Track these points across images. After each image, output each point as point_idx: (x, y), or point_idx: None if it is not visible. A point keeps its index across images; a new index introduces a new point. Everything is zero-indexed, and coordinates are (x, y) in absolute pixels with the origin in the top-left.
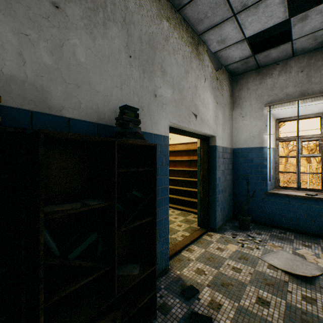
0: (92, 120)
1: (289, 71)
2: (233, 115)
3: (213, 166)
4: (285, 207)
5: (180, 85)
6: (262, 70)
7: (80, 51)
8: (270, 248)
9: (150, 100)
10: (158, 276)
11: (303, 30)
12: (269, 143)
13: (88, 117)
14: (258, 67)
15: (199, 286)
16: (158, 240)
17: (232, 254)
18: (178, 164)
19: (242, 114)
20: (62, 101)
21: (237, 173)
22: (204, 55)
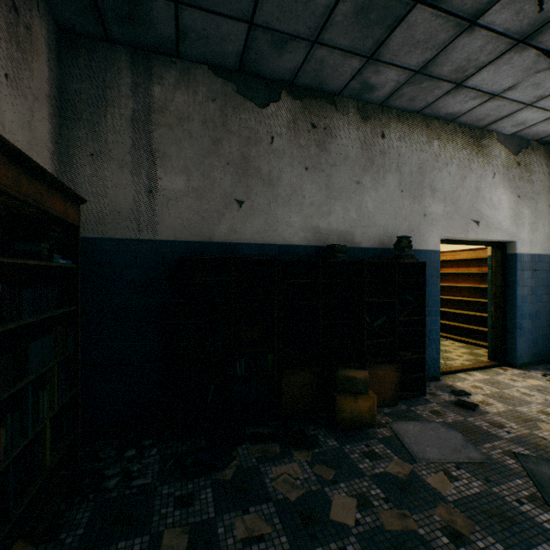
0: (376, 247)
1: None
2: None
3: (511, 281)
4: None
5: (454, 195)
6: None
7: (369, 204)
8: None
9: (419, 221)
10: (427, 380)
11: None
12: None
13: (373, 245)
14: None
15: (472, 393)
16: (427, 347)
17: (530, 386)
18: (461, 279)
19: None
20: (360, 238)
21: None
22: (492, 145)
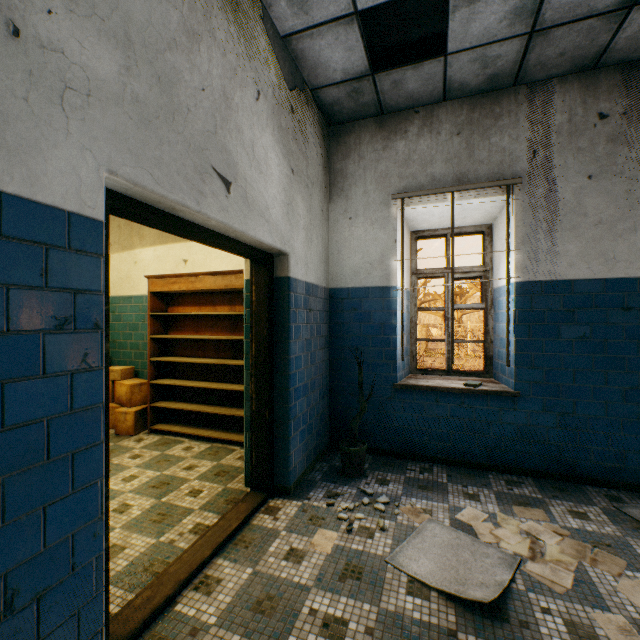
0: None
1: (437, 131)
2: (331, 213)
3: (282, 330)
4: (431, 413)
5: (165, 62)
6: (389, 120)
7: None
8: (408, 521)
9: None
10: None
11: (468, 30)
12: (401, 278)
13: None
14: (380, 111)
15: None
16: None
17: (326, 564)
18: (206, 326)
19: (349, 212)
20: None
21: (340, 345)
22: (256, 25)
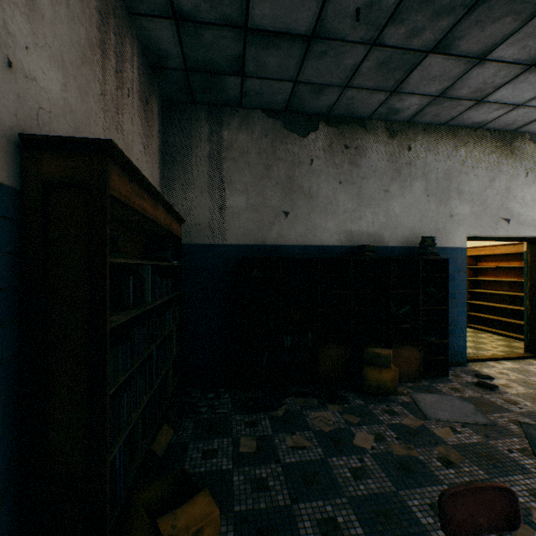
0: (402, 246)
1: None
2: None
3: None
4: None
5: (482, 196)
6: None
7: (396, 208)
8: None
9: (445, 221)
10: (454, 365)
11: None
12: None
13: (400, 244)
14: None
15: (496, 377)
16: (454, 335)
17: None
18: (501, 273)
19: None
20: (388, 239)
21: None
22: (524, 146)
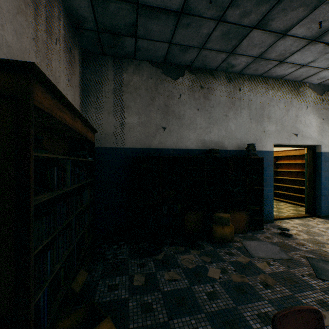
0: (236, 149)
1: None
2: None
3: (318, 168)
4: None
5: (282, 120)
6: None
7: (232, 126)
8: None
9: (261, 135)
10: (266, 222)
11: None
12: None
13: (234, 149)
14: None
15: (290, 229)
16: (266, 204)
17: (327, 227)
18: (291, 167)
19: None
20: (227, 145)
21: None
22: (306, 90)
